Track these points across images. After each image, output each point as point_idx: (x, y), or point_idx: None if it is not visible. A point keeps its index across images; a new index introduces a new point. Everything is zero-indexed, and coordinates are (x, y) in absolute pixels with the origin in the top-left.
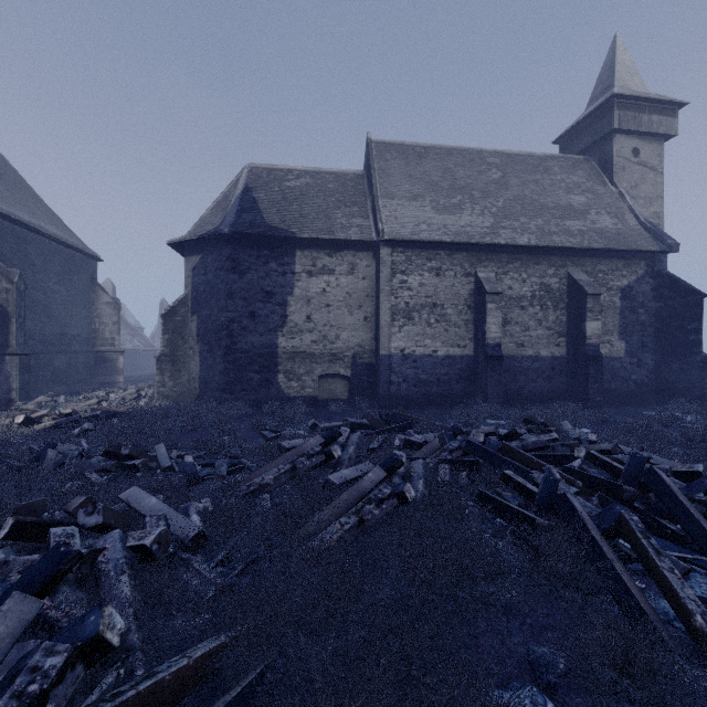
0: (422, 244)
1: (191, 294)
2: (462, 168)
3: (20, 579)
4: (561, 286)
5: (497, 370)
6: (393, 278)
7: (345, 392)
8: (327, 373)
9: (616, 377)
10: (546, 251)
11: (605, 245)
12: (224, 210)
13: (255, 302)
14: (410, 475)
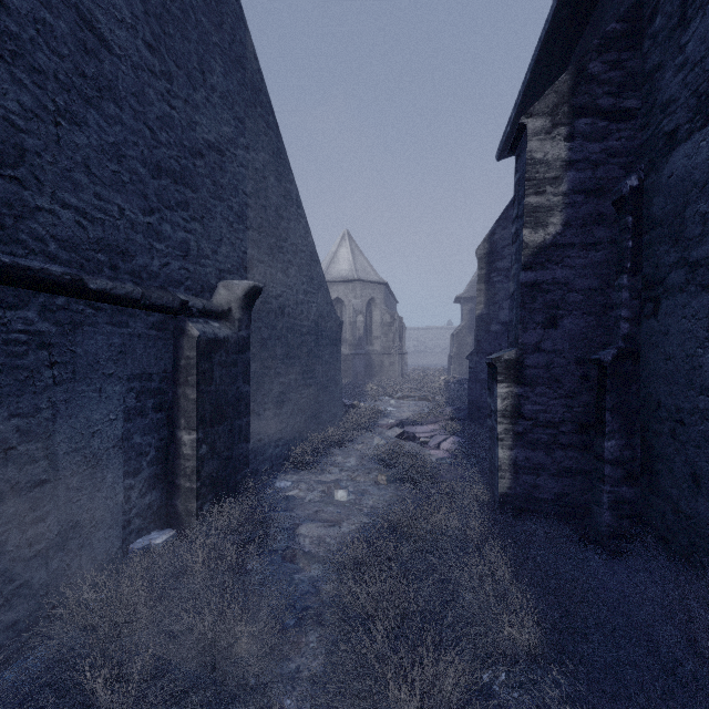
0: None
1: (468, 323)
2: None
3: None
4: None
5: None
6: None
7: None
8: None
9: None
10: None
11: None
12: None
13: None
14: None
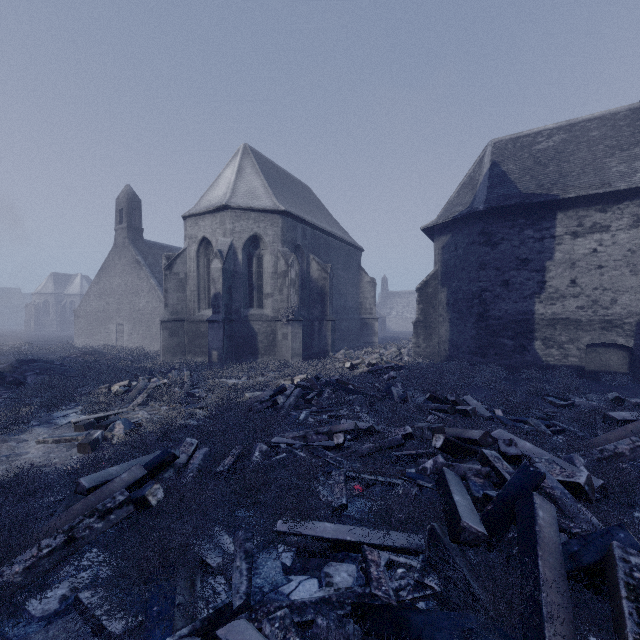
0: None
1: (441, 269)
2: None
3: (510, 482)
4: None
5: None
6: None
7: (622, 365)
8: (596, 342)
9: None
10: None
11: None
12: (472, 190)
13: (508, 270)
14: None
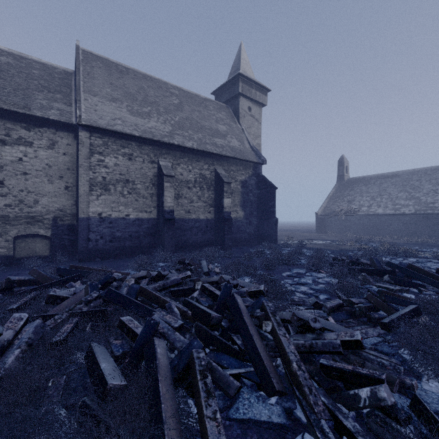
0: (117, 134)
1: None
2: (153, 90)
3: None
4: (212, 176)
5: (171, 228)
6: (92, 157)
7: (46, 250)
8: (26, 234)
9: (240, 231)
10: (203, 154)
11: (234, 155)
12: None
13: None
14: (12, 344)
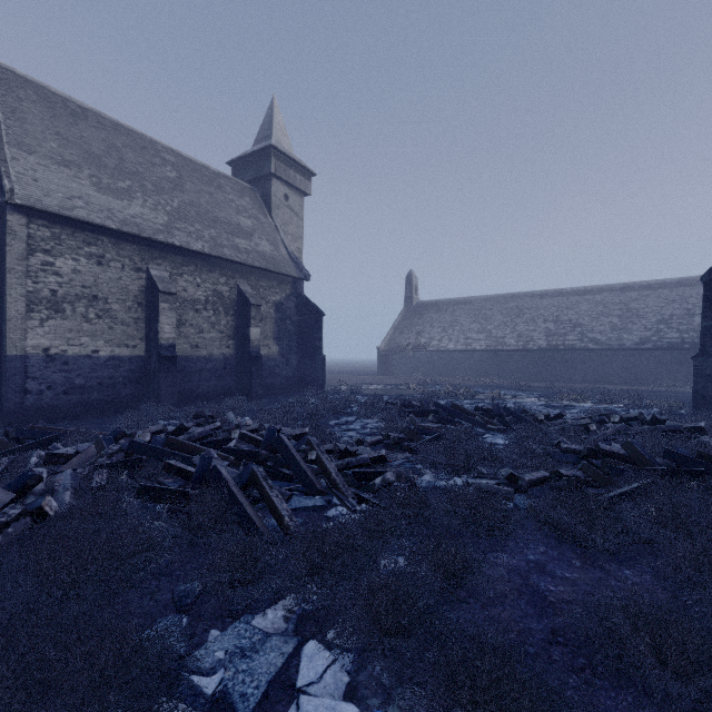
0: (77, 223)
1: None
2: (132, 151)
3: None
4: (232, 295)
5: (171, 371)
6: (31, 257)
7: None
8: None
9: (273, 373)
10: (219, 261)
11: (265, 266)
12: None
13: None
14: (53, 490)
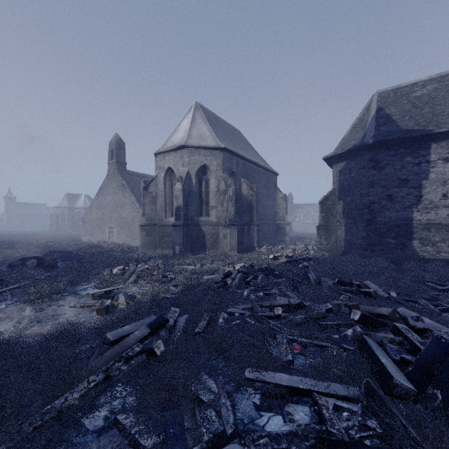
0: None
1: (338, 187)
2: None
3: (425, 350)
4: None
5: None
6: None
7: None
8: None
9: None
10: None
11: None
12: (363, 128)
13: (392, 187)
14: None
